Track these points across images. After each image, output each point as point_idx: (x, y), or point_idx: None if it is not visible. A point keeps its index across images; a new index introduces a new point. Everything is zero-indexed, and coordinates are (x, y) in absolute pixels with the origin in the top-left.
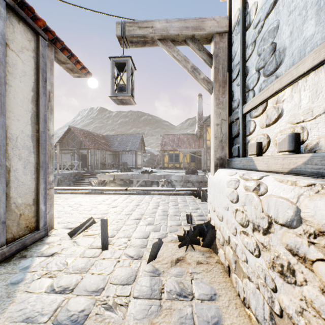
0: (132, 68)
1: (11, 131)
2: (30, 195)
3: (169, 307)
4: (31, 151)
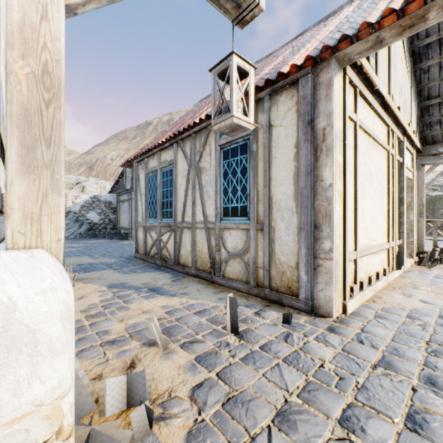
0: (226, 66)
1: (276, 197)
2: (293, 257)
3: (119, 333)
4: (293, 211)
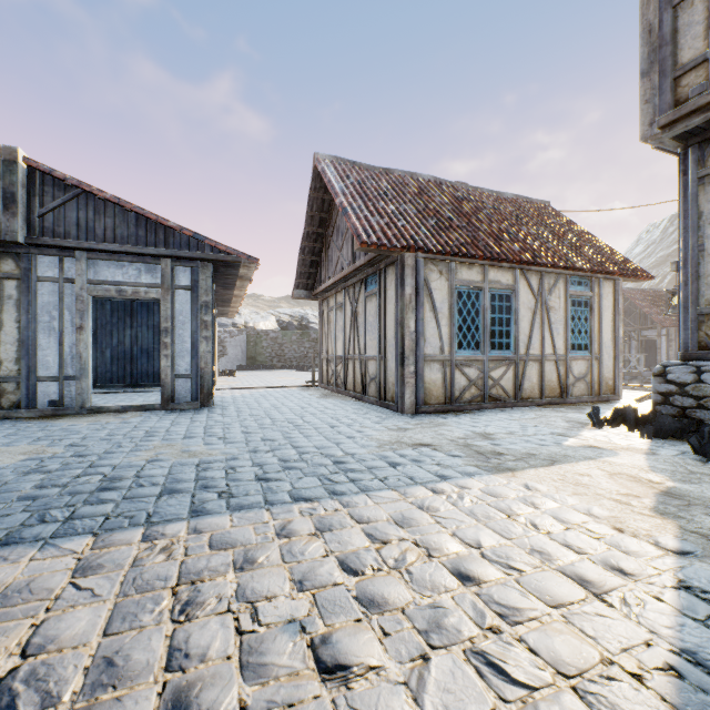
0: None
1: (603, 340)
2: (610, 374)
3: None
4: (610, 349)
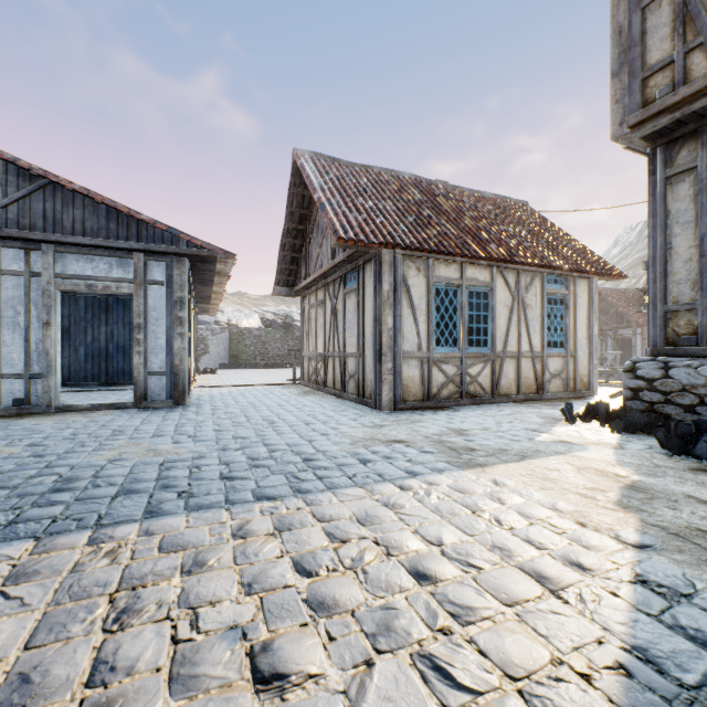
0: None
1: (578, 337)
2: (585, 370)
3: None
4: (585, 346)
